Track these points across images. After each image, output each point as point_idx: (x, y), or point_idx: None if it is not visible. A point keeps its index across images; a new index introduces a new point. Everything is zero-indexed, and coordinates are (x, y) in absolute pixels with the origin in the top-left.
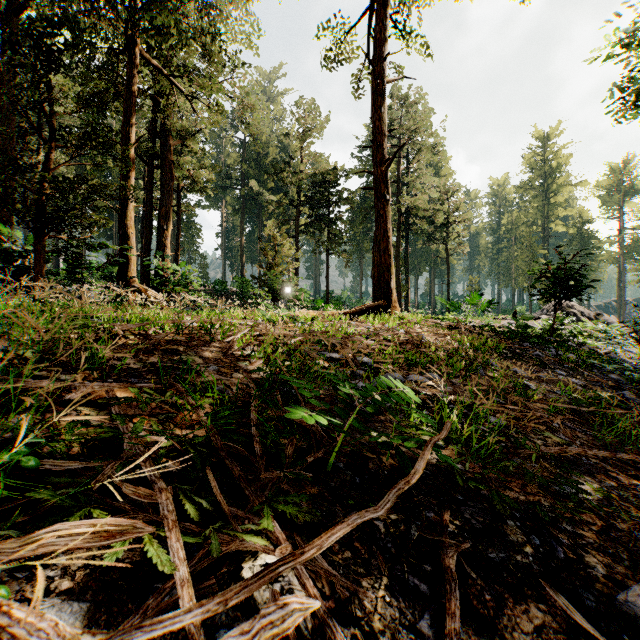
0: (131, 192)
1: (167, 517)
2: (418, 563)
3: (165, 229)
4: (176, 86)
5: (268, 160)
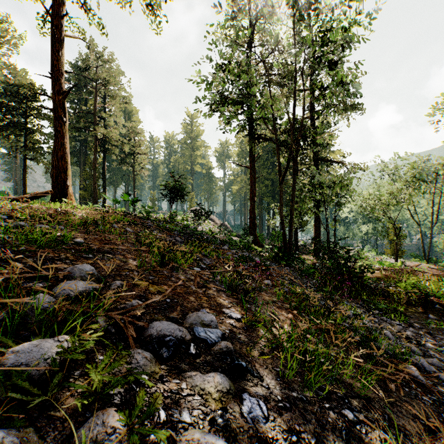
0: None
1: None
2: None
3: None
4: None
5: None
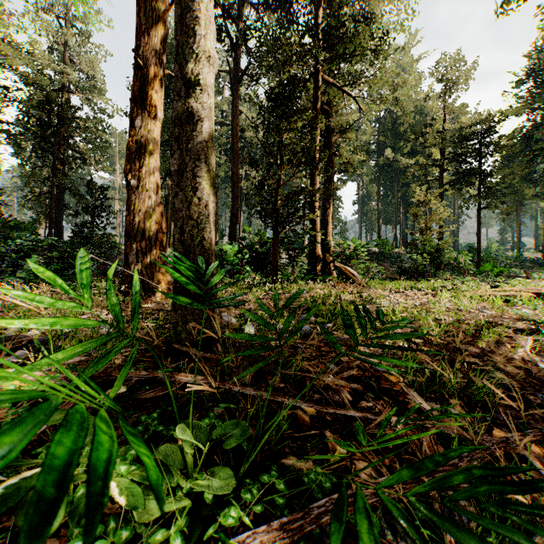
0: (317, 187)
1: None
2: None
3: (327, 208)
4: (347, 93)
5: (404, 127)
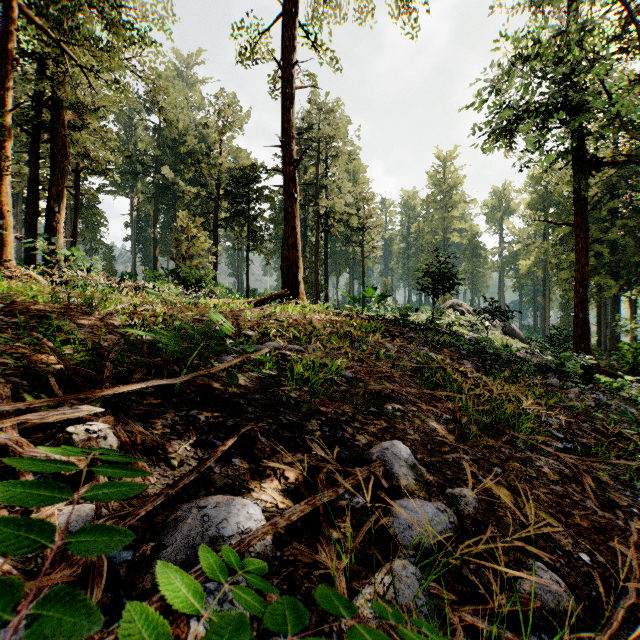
0: (8, 164)
1: (3, 394)
2: (224, 436)
3: (56, 212)
4: (68, 54)
5: (185, 149)
